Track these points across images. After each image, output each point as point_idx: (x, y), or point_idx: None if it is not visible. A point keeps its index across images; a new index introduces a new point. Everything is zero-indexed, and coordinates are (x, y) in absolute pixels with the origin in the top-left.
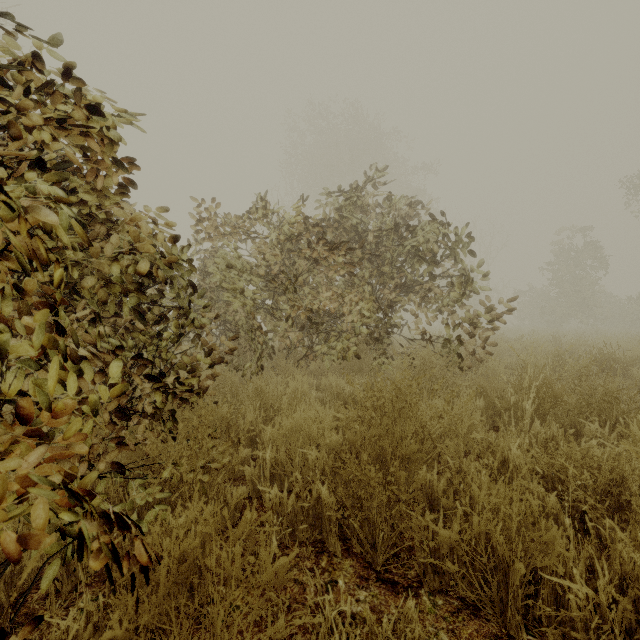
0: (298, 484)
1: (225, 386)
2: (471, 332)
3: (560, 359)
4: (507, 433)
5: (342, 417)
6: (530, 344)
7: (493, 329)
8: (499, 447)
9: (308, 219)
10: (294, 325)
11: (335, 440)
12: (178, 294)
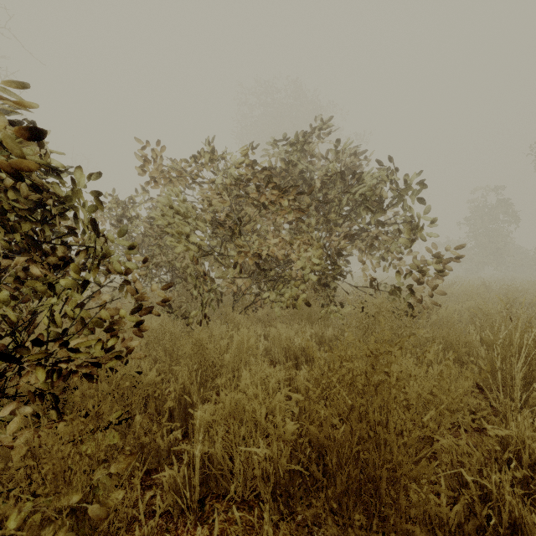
0: (239, 490)
1: (164, 338)
2: (418, 279)
3: (510, 306)
4: (482, 395)
5: (300, 398)
6: (466, 290)
7: (441, 276)
8: (525, 445)
9: (256, 163)
10: (242, 272)
11: (290, 430)
12: (86, 231)
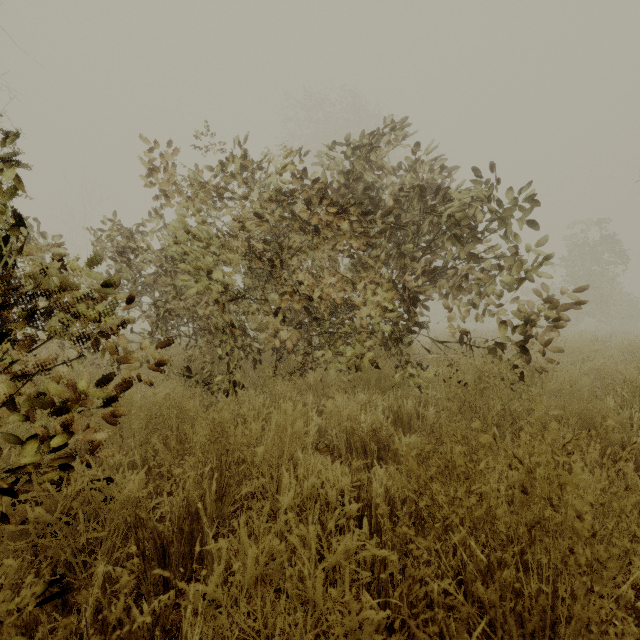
0: None
1: (171, 417)
2: (525, 331)
3: None
4: None
5: (391, 557)
6: (577, 346)
7: (555, 327)
8: None
9: (305, 171)
10: (286, 322)
11: (373, 621)
12: (6, 243)
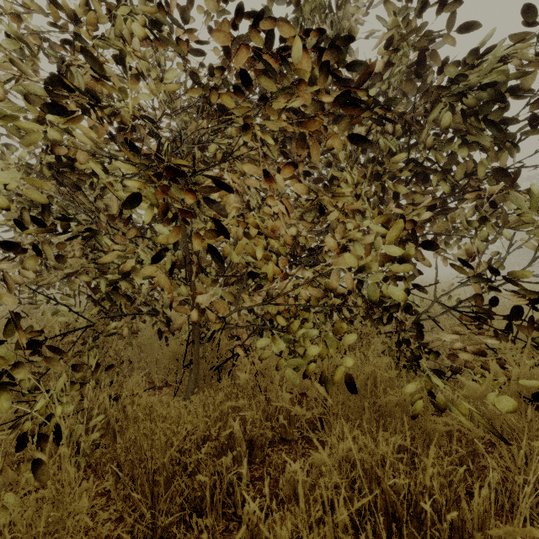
0: None
1: None
2: None
3: None
4: None
5: None
6: None
7: None
8: None
9: None
10: (207, 277)
11: None
12: None
